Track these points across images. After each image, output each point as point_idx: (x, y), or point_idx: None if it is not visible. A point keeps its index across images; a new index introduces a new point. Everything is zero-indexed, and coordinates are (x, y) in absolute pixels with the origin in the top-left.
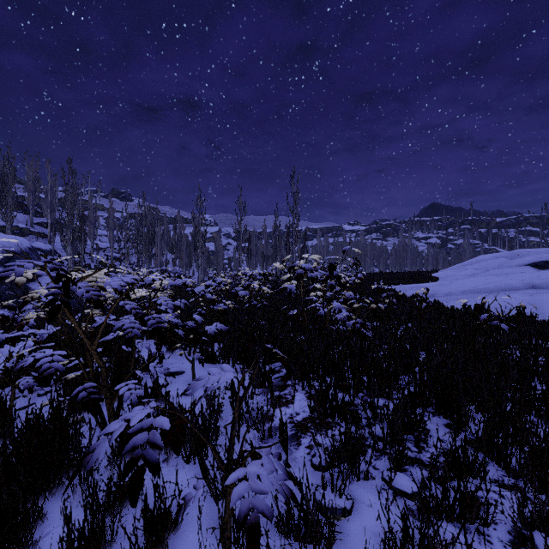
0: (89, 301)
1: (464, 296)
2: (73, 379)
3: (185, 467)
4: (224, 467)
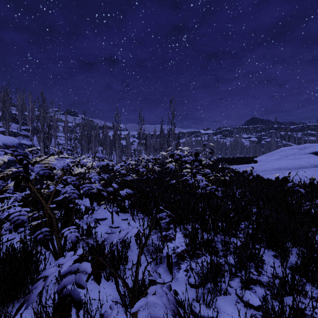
0: (42, 176)
1: (274, 172)
2: (37, 224)
3: (106, 283)
4: (131, 295)
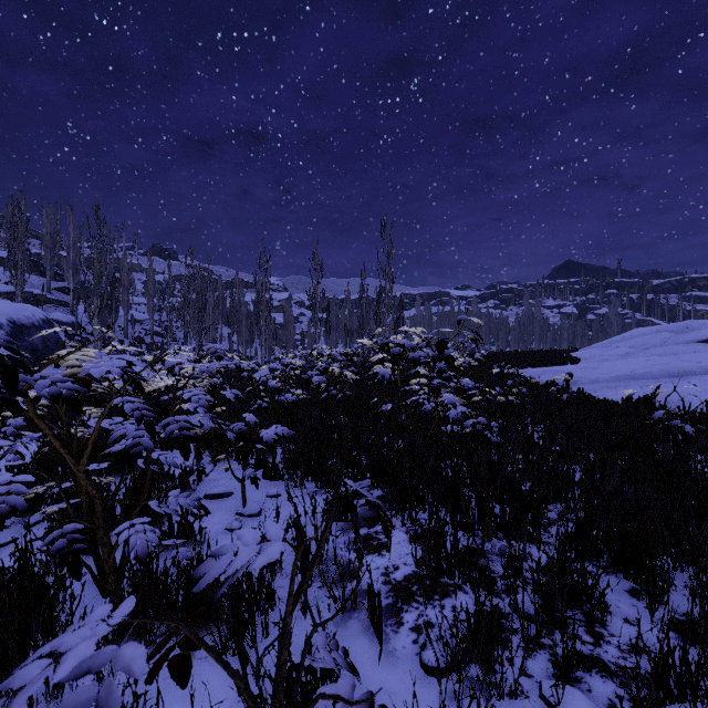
0: (55, 400)
1: (618, 383)
2: (63, 509)
3: None
4: None
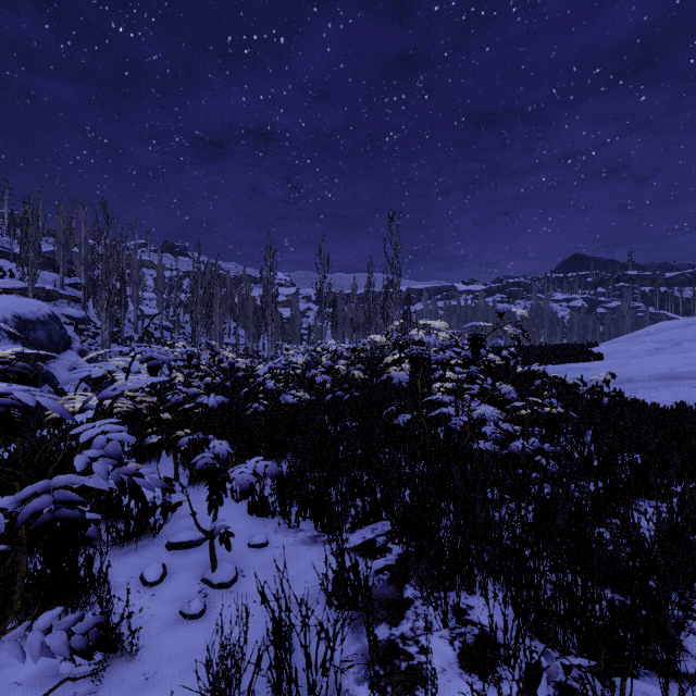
0: None
1: (658, 383)
2: None
3: None
4: None
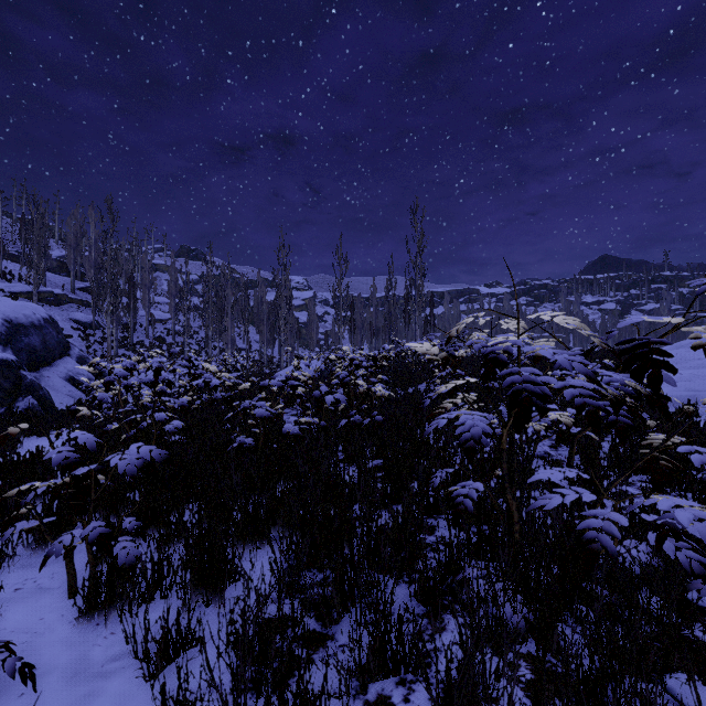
0: None
1: None
2: None
3: None
4: None
